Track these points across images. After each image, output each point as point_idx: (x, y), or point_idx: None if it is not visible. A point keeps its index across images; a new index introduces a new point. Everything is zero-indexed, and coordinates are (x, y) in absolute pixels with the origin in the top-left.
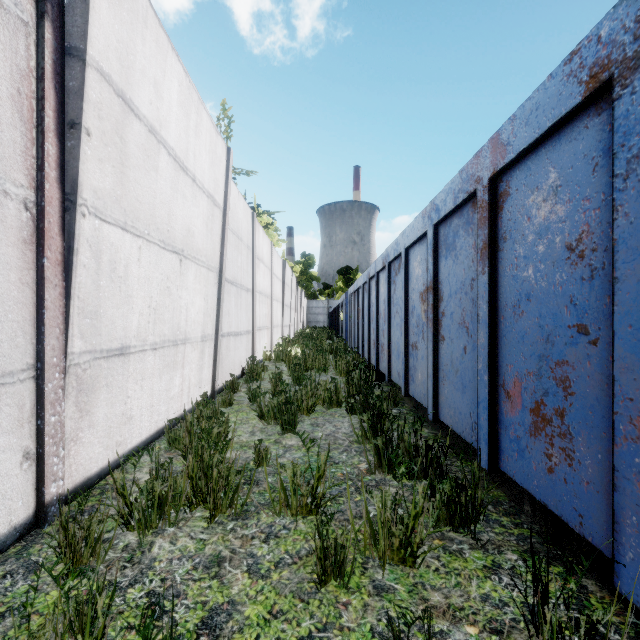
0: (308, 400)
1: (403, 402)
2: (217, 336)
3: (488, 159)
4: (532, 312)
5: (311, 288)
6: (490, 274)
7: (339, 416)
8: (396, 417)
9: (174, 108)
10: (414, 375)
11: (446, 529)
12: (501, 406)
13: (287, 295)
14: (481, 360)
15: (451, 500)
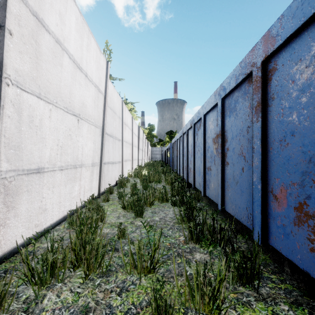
0: (150, 198)
1: (202, 199)
2: (101, 163)
3: (261, 49)
4: (296, 143)
5: (153, 141)
6: (262, 121)
7: (167, 207)
8: (201, 210)
9: (73, 32)
10: (209, 184)
11: (237, 284)
12: (270, 204)
13: (140, 144)
14: (255, 175)
15: (240, 266)
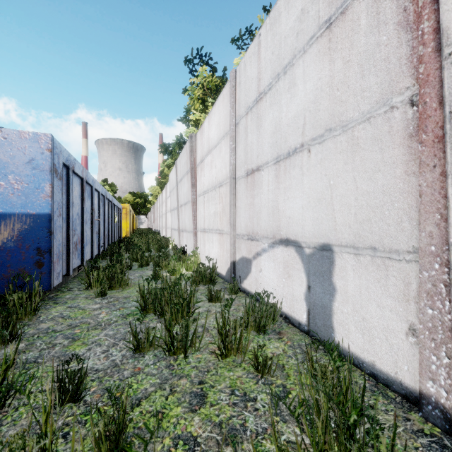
0: None
1: None
2: None
3: None
4: None
5: None
6: None
7: None
8: None
9: None
10: None
11: None
12: None
13: None
14: None
15: None
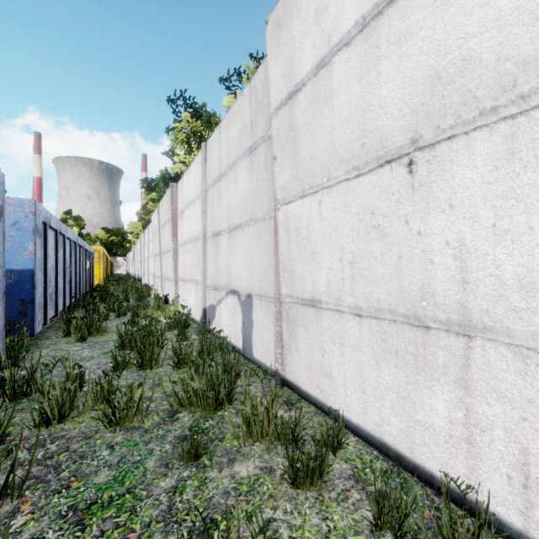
0: None
1: None
2: None
3: None
4: None
5: None
6: None
7: None
8: None
9: None
10: None
11: None
12: None
13: None
14: None
15: None
